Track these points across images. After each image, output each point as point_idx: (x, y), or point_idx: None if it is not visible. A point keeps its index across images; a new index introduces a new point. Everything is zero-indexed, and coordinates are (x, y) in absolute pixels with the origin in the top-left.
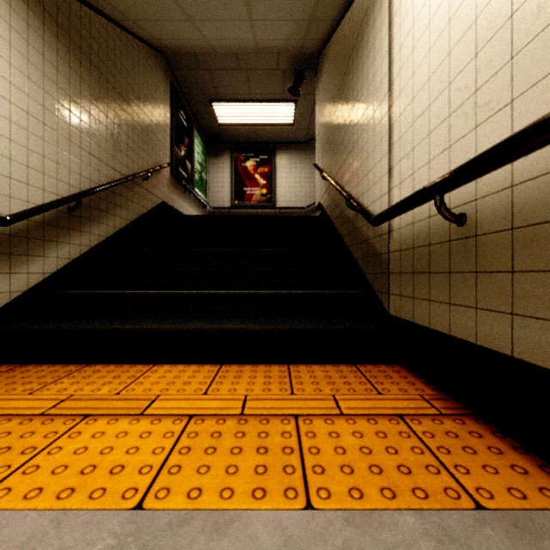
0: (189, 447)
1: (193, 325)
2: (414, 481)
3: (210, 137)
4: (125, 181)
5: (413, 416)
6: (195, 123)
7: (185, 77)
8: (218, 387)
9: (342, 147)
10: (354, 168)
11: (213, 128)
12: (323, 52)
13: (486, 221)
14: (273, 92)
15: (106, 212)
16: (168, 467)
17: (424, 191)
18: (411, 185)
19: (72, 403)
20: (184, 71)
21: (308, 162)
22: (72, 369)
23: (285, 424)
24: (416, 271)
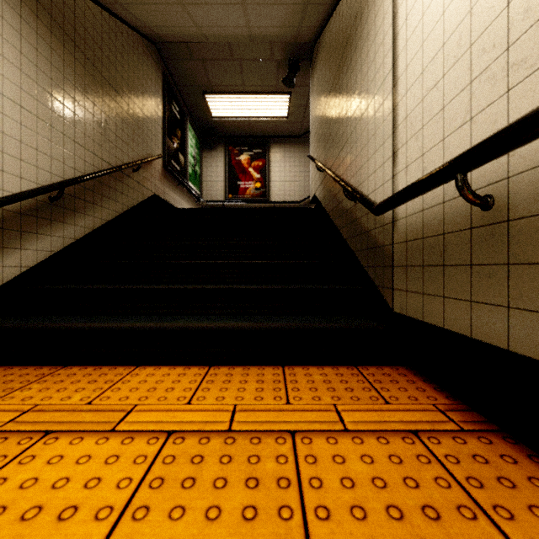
0: (163, 477)
1: (180, 322)
2: (446, 532)
3: (204, 130)
4: (113, 171)
5: (430, 433)
6: (188, 116)
7: (177, 68)
8: (204, 394)
9: (339, 135)
10: (352, 156)
11: (207, 121)
12: (318, 41)
13: (523, 202)
14: (267, 84)
15: (92, 203)
16: (132, 508)
17: (442, 169)
18: (420, 167)
19: (35, 415)
20: (176, 62)
21: (303, 156)
22: (45, 371)
23: (280, 443)
24: (426, 264)
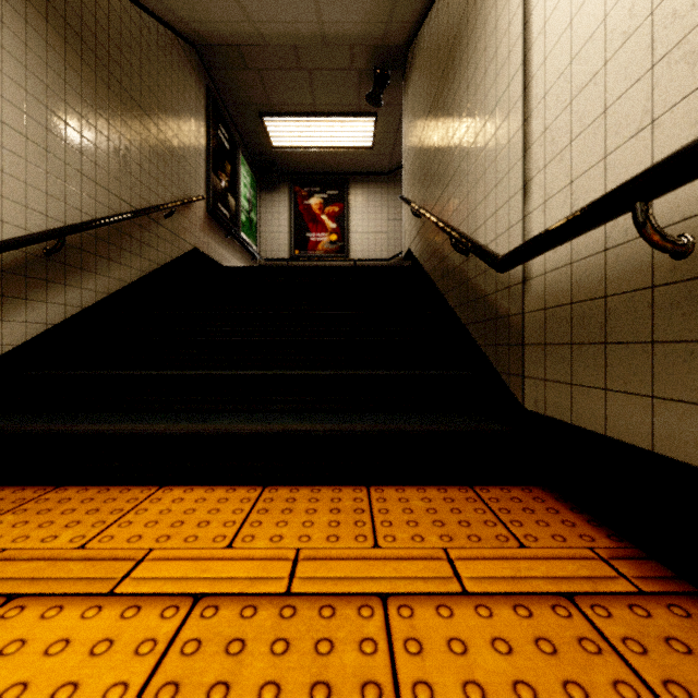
0: (178, 682)
1: (223, 424)
2: None
3: (262, 165)
4: (136, 216)
5: (593, 597)
6: (241, 145)
7: (226, 81)
8: (254, 531)
9: (443, 166)
10: (462, 193)
11: (266, 153)
12: (414, 43)
13: None
14: (346, 102)
15: (107, 259)
16: None
17: (610, 197)
18: (567, 201)
19: None
20: (224, 72)
21: (392, 200)
22: (28, 495)
23: (365, 617)
24: (577, 341)
